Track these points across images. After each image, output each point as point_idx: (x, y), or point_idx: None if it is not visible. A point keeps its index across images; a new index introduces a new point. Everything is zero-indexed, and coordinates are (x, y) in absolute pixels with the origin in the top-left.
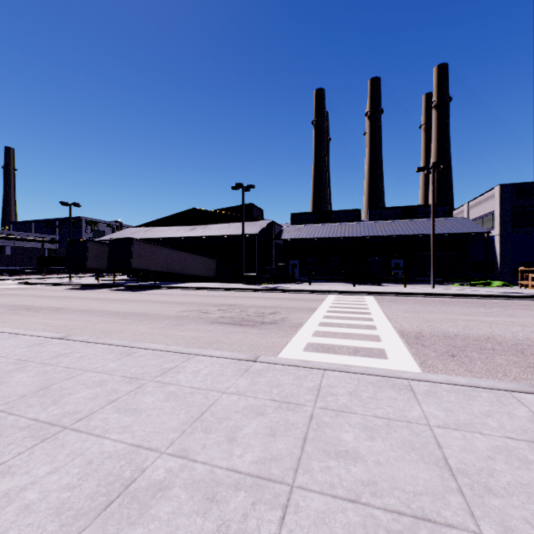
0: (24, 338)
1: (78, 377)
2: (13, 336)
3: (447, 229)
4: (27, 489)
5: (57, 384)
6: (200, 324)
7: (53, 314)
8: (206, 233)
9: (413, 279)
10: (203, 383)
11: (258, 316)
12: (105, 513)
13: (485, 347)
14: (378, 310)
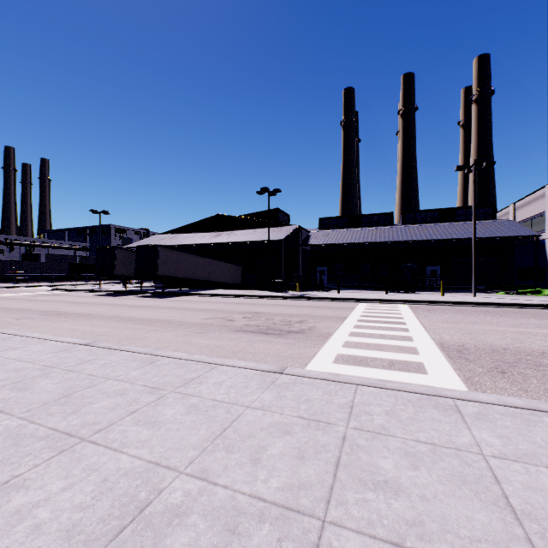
0: (52, 343)
1: (99, 385)
2: (42, 342)
3: (490, 232)
4: (39, 506)
5: (79, 392)
6: (225, 332)
7: (82, 320)
8: (231, 239)
9: (451, 287)
10: (226, 395)
11: (284, 325)
12: (117, 540)
13: (540, 363)
14: (414, 320)
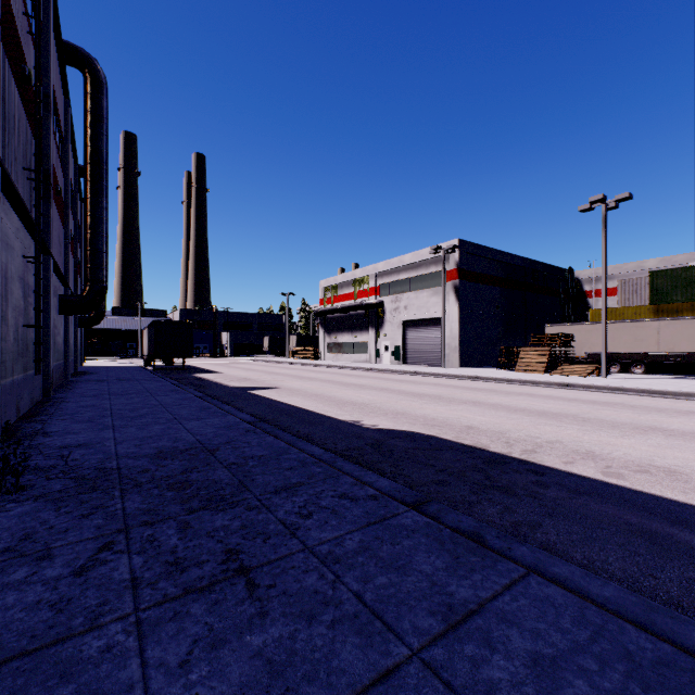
0: None
1: None
2: None
3: None
4: None
5: None
6: None
7: None
8: None
9: None
10: None
11: None
12: None
13: None
14: None
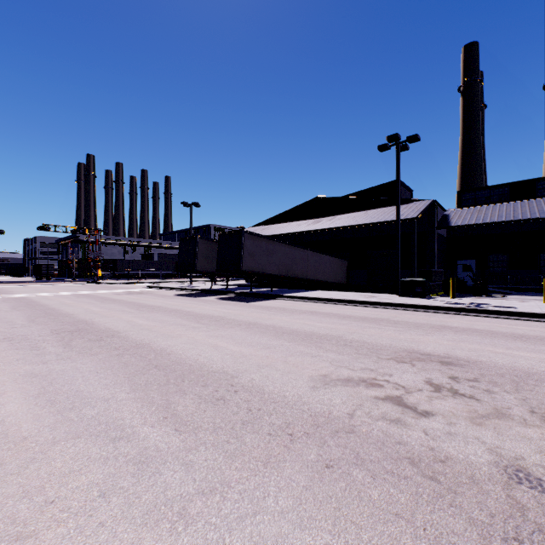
0: None
1: None
2: None
3: None
4: None
5: None
6: None
7: (68, 357)
8: (335, 224)
9: None
10: None
11: None
12: None
13: None
14: None
